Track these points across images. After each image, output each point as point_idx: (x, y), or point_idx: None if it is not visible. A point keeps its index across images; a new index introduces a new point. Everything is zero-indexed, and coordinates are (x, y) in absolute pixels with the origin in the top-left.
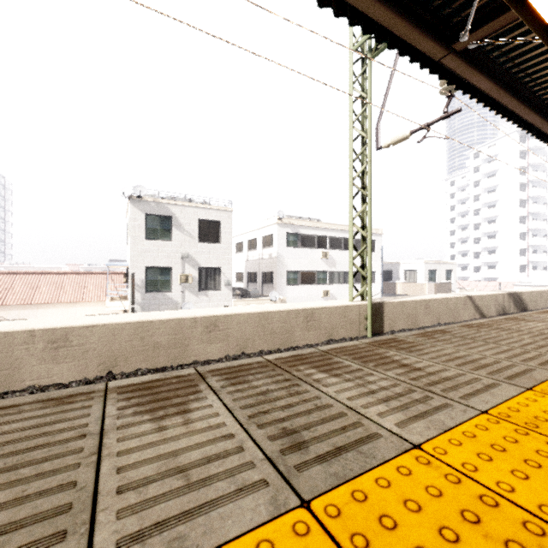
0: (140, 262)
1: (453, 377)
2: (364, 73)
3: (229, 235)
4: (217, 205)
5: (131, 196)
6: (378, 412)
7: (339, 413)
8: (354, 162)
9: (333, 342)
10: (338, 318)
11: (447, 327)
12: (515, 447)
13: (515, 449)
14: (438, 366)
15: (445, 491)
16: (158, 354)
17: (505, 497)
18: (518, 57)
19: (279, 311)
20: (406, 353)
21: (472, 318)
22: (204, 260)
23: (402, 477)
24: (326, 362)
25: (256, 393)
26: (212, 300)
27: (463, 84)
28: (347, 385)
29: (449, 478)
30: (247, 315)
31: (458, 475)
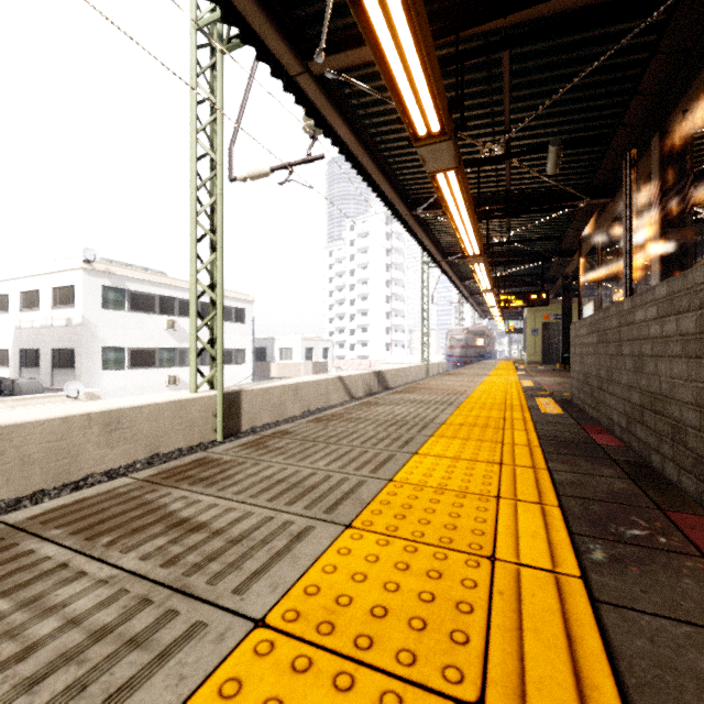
0: None
1: (251, 530)
2: (214, 69)
3: None
4: None
5: None
6: None
7: None
8: (198, 190)
9: (160, 457)
10: (170, 420)
11: (293, 425)
12: None
13: None
14: (240, 510)
15: None
16: None
17: None
18: (374, 117)
19: (44, 420)
20: (203, 488)
21: (342, 400)
22: None
23: None
24: None
25: None
26: None
27: (324, 123)
28: None
29: None
30: None
31: None
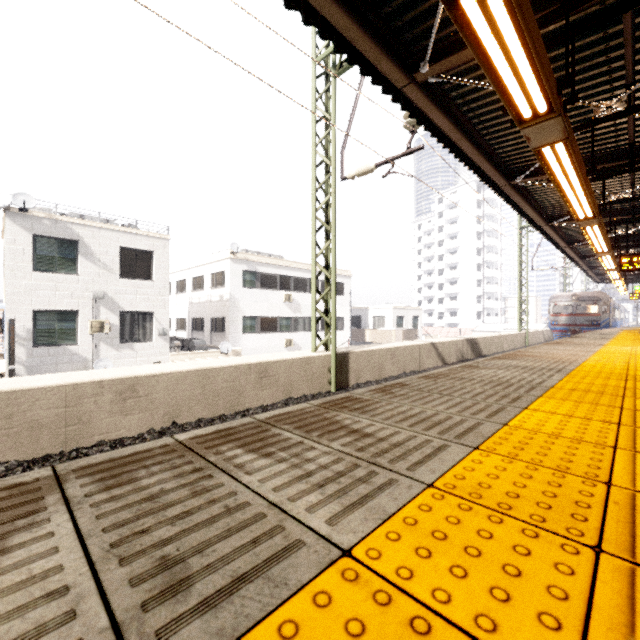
0: (25, 303)
1: (404, 441)
2: (328, 91)
3: (164, 269)
4: (149, 230)
5: (9, 207)
6: (309, 504)
7: (256, 514)
8: (316, 191)
9: (292, 400)
10: (298, 373)
11: (406, 379)
12: (456, 530)
13: (456, 533)
14: (391, 429)
15: (370, 623)
16: (38, 436)
17: (440, 612)
18: (473, 102)
19: (225, 367)
20: (359, 414)
21: (435, 365)
22: (128, 302)
23: (317, 612)
24: (260, 436)
25: (141, 499)
26: (141, 354)
27: (425, 120)
28: (278, 468)
29: (378, 597)
30: (181, 374)
31: (390, 590)
